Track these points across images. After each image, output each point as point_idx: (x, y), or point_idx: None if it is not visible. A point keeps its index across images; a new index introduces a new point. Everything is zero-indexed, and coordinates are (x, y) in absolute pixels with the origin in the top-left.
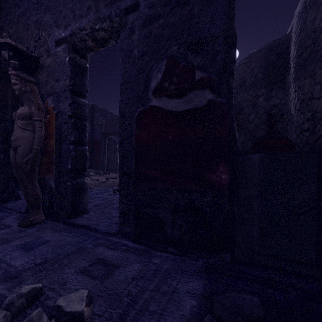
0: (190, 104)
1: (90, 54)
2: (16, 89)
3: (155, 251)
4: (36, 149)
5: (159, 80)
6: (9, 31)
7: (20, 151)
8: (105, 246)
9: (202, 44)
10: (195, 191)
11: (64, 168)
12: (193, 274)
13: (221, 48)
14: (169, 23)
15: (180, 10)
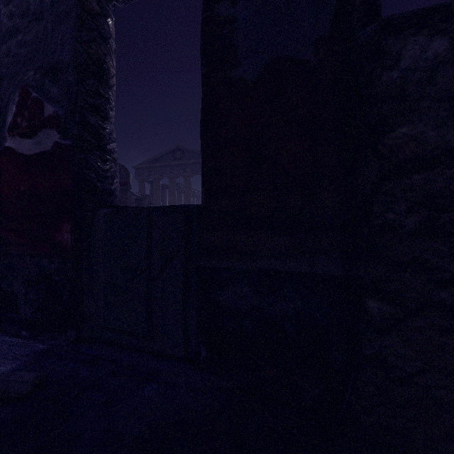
0: (41, 146)
1: None
2: None
3: (5, 337)
4: None
5: (14, 113)
6: None
7: None
8: None
9: (58, 71)
10: (47, 257)
11: None
12: (17, 358)
13: (74, 78)
14: (28, 40)
15: (37, 25)
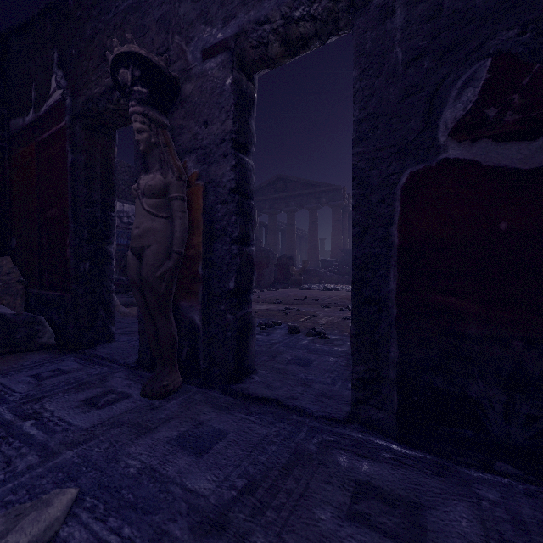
0: None
1: (261, 73)
2: (142, 140)
3: (462, 468)
4: (178, 252)
5: (467, 106)
6: (104, 43)
7: (151, 257)
8: (344, 450)
9: None
10: None
11: (220, 288)
12: None
13: None
14: None
15: None
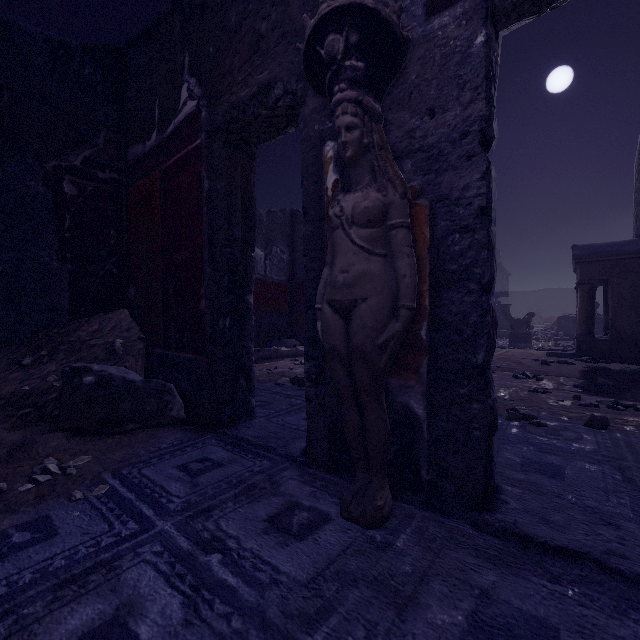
0: None
1: (510, 29)
2: (351, 142)
3: None
4: (410, 307)
5: None
6: (257, 29)
7: (369, 315)
8: None
9: None
10: None
11: (455, 360)
12: None
13: None
14: None
15: None
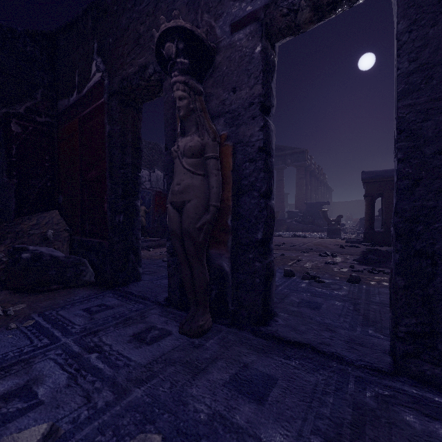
0: None
1: (282, 42)
2: (182, 106)
3: None
4: (215, 206)
5: None
6: (138, 30)
7: (192, 210)
8: (405, 407)
9: None
10: None
11: (247, 238)
12: None
13: None
14: None
15: None
